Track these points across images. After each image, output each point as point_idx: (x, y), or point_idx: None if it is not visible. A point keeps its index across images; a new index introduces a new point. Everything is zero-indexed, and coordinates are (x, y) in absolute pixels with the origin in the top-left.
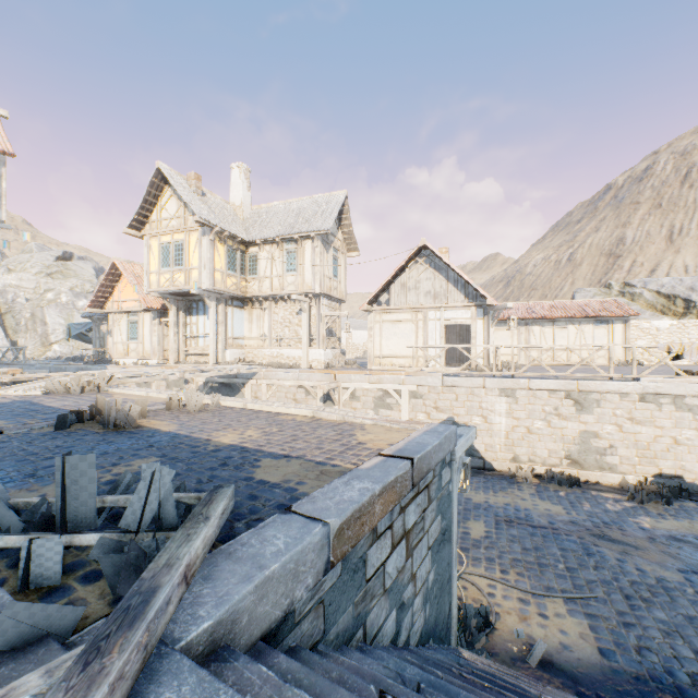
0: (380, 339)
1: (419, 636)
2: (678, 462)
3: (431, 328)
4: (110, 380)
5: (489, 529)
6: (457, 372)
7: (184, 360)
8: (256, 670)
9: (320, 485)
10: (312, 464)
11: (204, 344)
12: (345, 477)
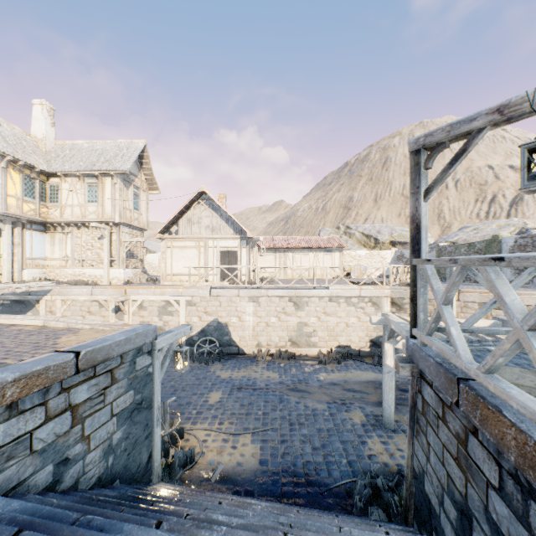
0: (171, 261)
1: (96, 480)
2: (348, 337)
3: (210, 253)
4: None
5: (223, 396)
6: (221, 285)
7: None
8: None
9: None
10: None
11: None
12: None
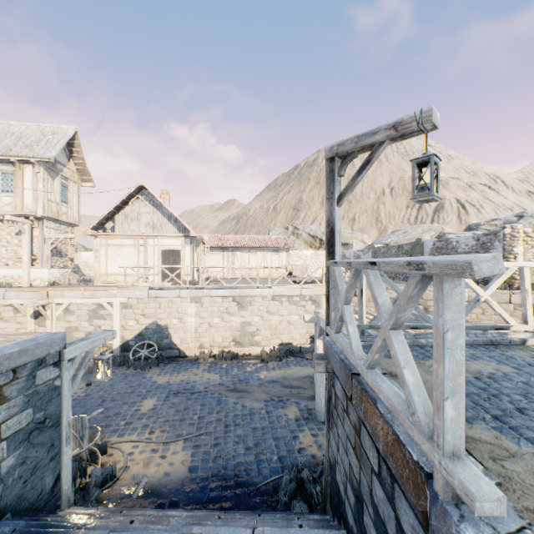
0: (106, 260)
1: None
2: (290, 335)
3: (151, 252)
4: None
5: (158, 402)
6: (161, 286)
7: None
8: None
9: None
10: None
11: None
12: None
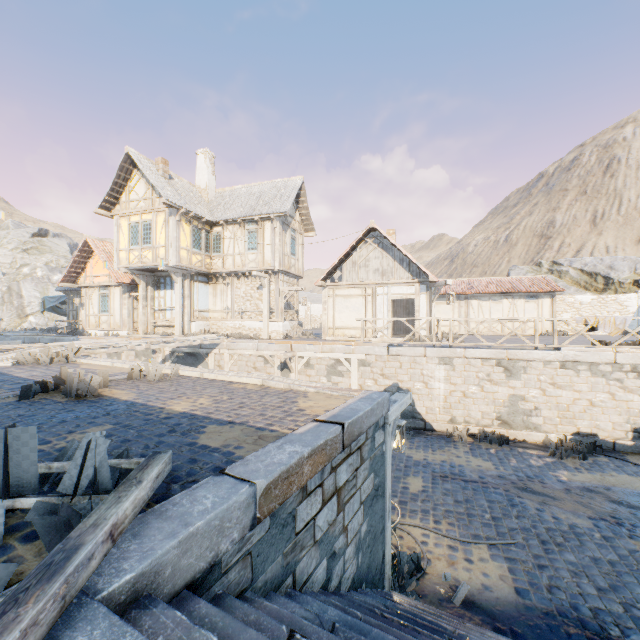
0: (333, 312)
1: (351, 581)
2: (594, 422)
3: (379, 302)
4: (78, 351)
5: (426, 484)
6: (401, 342)
7: (153, 331)
8: (172, 615)
9: (255, 449)
10: (253, 429)
11: (171, 316)
12: (279, 441)
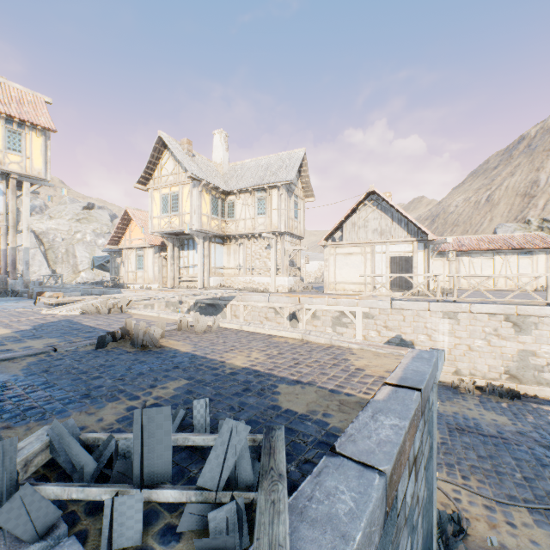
0: (334, 269)
1: None
2: None
3: (377, 260)
4: (129, 303)
5: (443, 436)
6: (404, 297)
7: (178, 285)
8: None
9: (347, 419)
10: (326, 392)
11: (193, 272)
12: (367, 410)
